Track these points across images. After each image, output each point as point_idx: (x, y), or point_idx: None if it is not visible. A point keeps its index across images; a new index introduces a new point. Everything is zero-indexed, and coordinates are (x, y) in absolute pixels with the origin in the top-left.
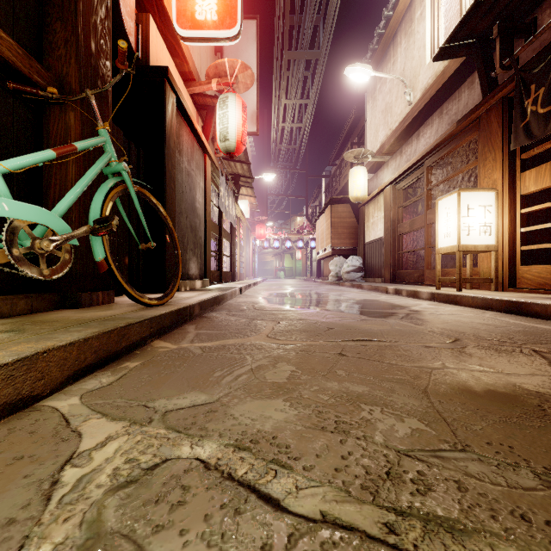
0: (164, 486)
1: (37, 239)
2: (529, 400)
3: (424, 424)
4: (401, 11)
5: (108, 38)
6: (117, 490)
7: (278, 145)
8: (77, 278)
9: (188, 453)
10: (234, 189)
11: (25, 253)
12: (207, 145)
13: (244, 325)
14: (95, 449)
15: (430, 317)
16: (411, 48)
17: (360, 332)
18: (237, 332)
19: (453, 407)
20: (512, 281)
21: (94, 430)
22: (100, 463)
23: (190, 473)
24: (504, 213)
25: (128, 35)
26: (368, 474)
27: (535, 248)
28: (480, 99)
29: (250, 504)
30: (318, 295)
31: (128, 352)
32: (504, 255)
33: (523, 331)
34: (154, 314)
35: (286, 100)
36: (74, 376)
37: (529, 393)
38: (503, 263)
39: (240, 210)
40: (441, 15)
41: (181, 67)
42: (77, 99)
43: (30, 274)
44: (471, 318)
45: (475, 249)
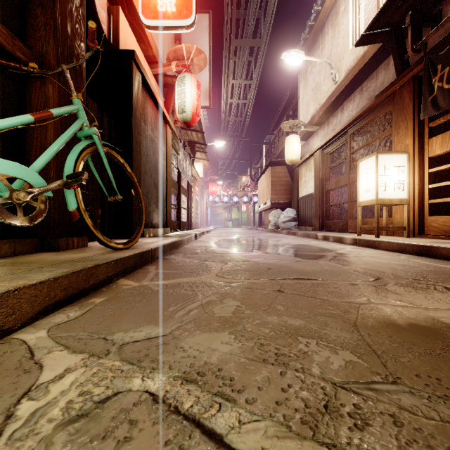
0: (112, 421)
1: (15, 191)
2: (449, 333)
3: (356, 357)
4: (328, 6)
5: (82, 23)
6: (67, 424)
7: (227, 118)
8: (54, 226)
9: (139, 385)
10: (191, 154)
11: (4, 203)
12: (168, 117)
13: (197, 266)
14: (52, 382)
15: (354, 259)
16: (336, 37)
17: (295, 272)
18: (191, 272)
19: (381, 340)
20: (421, 229)
21: (55, 362)
22: (55, 396)
23: (139, 406)
24: (415, 173)
25: (101, 24)
26: (307, 408)
27: (440, 201)
28: (394, 78)
29: (193, 441)
30: (260, 241)
31: (96, 289)
32: (414, 207)
33: (434, 270)
34: (119, 256)
35: (233, 80)
36: (44, 311)
37: (447, 327)
38: (413, 213)
39: (196, 171)
40: (361, 9)
41: (146, 52)
42: (55, 73)
43: (8, 221)
44: (388, 259)
45: (391, 202)
